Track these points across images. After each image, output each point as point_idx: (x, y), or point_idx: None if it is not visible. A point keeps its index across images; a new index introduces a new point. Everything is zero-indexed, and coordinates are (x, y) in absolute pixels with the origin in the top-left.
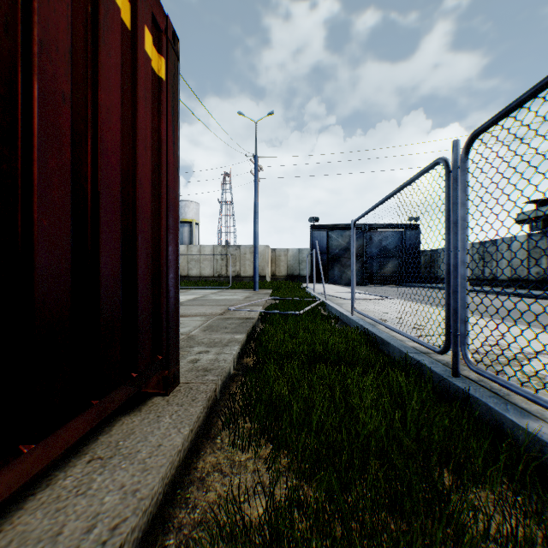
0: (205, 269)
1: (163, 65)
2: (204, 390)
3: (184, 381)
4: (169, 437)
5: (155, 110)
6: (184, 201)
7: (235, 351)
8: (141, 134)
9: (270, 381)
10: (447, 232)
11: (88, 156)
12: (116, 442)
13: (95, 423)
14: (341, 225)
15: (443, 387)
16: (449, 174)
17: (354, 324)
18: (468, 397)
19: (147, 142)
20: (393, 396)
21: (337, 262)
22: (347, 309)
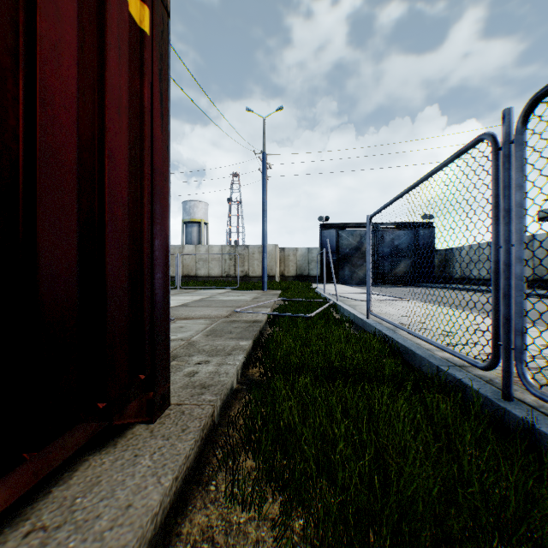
0: (214, 269)
1: (146, 16)
2: (198, 416)
3: (176, 402)
4: (144, 492)
5: (135, 69)
6: (193, 201)
7: (238, 361)
8: (113, 94)
9: (278, 403)
10: (495, 222)
11: (19, 105)
12: (72, 498)
13: (30, 485)
14: (351, 224)
15: (499, 418)
16: (497, 151)
17: (371, 328)
18: (533, 431)
19: (122, 106)
20: (433, 427)
21: (348, 262)
22: (361, 311)
